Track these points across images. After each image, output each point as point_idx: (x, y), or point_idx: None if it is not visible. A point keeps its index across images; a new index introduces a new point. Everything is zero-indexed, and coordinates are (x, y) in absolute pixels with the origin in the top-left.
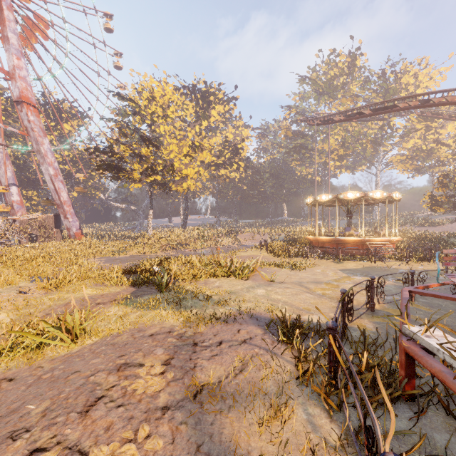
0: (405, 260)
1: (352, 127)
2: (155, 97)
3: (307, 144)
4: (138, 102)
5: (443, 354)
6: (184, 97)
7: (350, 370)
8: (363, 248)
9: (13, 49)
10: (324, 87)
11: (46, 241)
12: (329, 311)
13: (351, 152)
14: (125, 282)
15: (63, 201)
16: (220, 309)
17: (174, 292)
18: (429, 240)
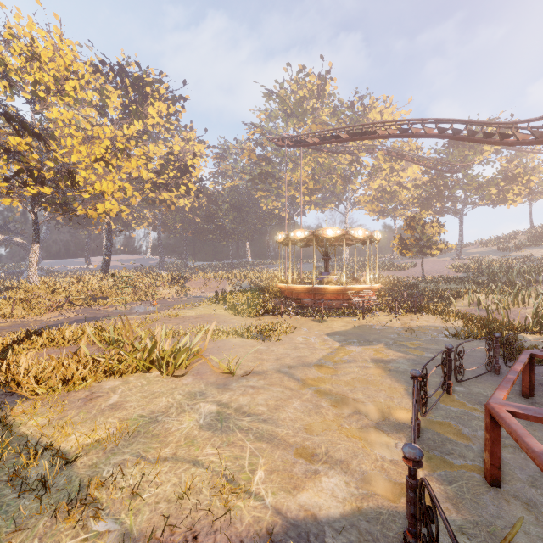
0: (394, 313)
1: (322, 159)
2: (39, 55)
3: (274, 173)
4: (5, 57)
5: None
6: (104, 80)
7: None
8: (343, 298)
9: None
10: (293, 108)
11: None
12: (346, 453)
13: (321, 186)
14: None
15: None
16: (67, 540)
17: None
18: (402, 286)
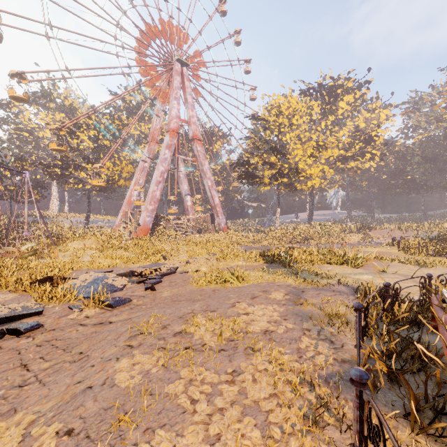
0: None
1: None
2: (282, 111)
3: None
4: (268, 118)
5: (446, 299)
6: (309, 99)
7: (391, 307)
8: None
9: (189, 106)
10: None
11: (206, 233)
12: None
13: None
14: (261, 260)
15: (216, 204)
16: (325, 280)
17: (294, 269)
18: None
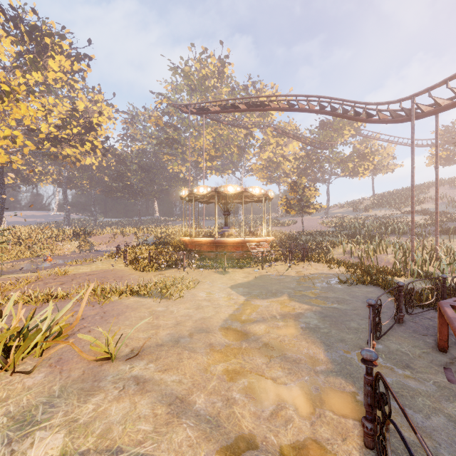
0: (288, 262)
1: (221, 131)
2: None
3: (180, 139)
4: None
5: None
6: None
7: None
8: (242, 250)
9: None
10: (197, 84)
11: None
12: None
13: (221, 154)
14: None
15: None
16: None
17: None
18: (289, 238)
